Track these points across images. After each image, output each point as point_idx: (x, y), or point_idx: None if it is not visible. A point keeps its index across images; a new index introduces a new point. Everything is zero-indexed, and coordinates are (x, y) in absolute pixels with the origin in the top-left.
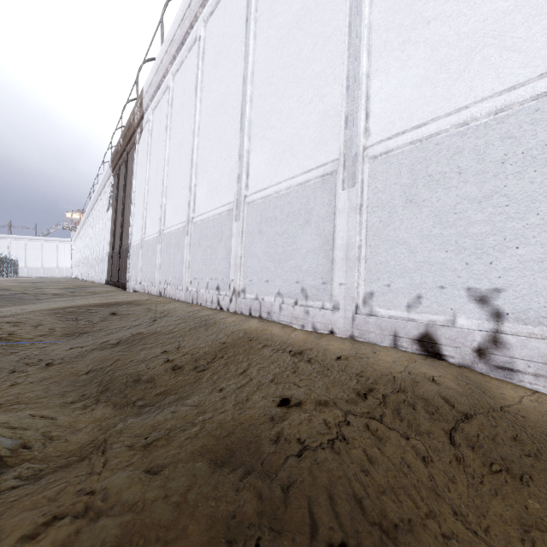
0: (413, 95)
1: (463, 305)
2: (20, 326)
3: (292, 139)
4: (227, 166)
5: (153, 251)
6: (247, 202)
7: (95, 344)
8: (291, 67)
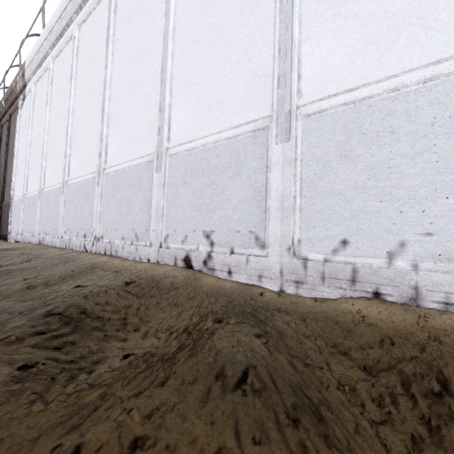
0: (188, 123)
1: (201, 239)
2: None
3: (133, 134)
4: (93, 144)
5: (34, 206)
6: (105, 173)
7: None
8: (133, 84)
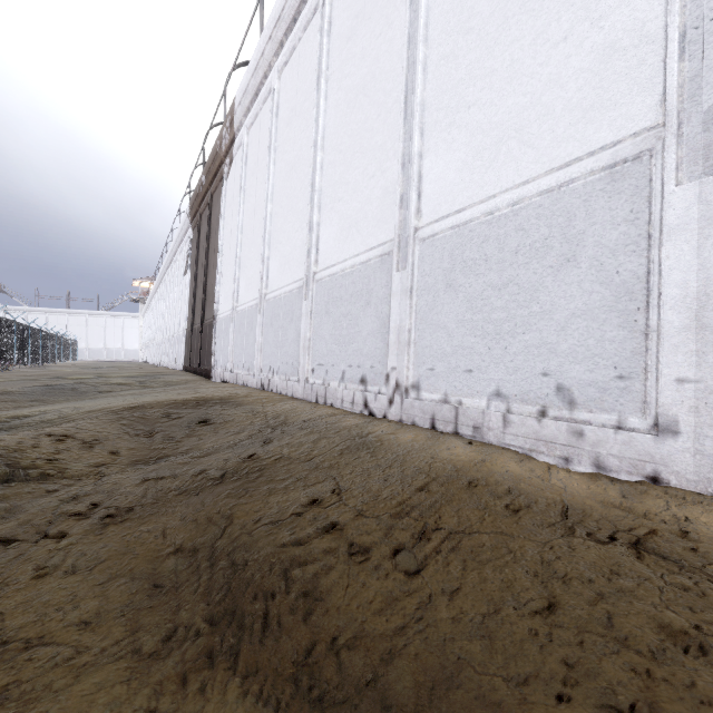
0: None
1: None
2: (67, 441)
3: (521, 115)
4: (377, 185)
5: (250, 325)
6: (420, 237)
7: (183, 482)
8: None
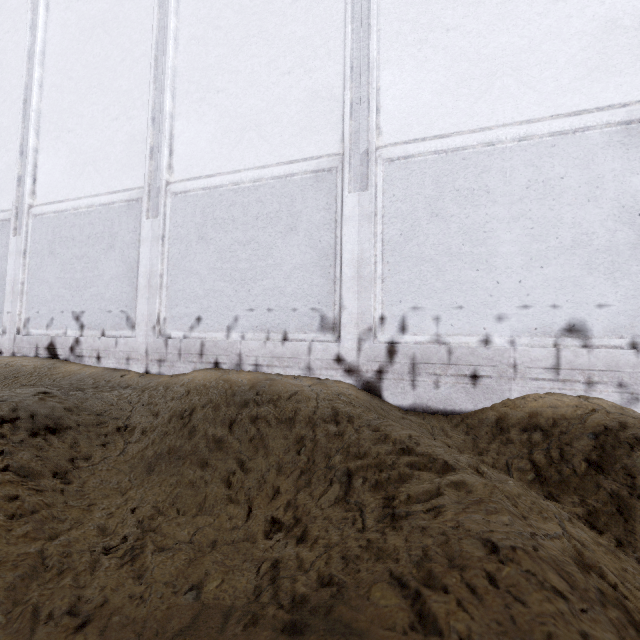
0: (60, 178)
1: (71, 322)
2: None
3: None
4: None
5: None
6: None
7: None
8: None
